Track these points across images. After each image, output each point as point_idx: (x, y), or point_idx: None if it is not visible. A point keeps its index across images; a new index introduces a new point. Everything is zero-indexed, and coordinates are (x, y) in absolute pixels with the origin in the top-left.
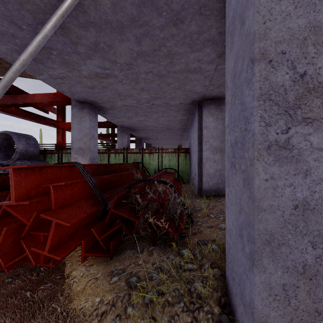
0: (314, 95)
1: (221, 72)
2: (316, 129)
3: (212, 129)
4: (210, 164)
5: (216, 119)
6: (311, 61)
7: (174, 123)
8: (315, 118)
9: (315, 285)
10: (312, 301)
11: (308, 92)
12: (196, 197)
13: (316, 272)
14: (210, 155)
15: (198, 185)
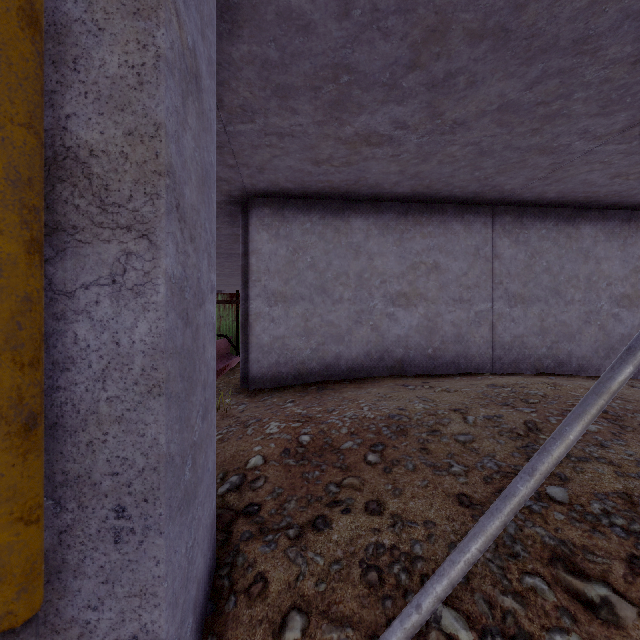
0: (56, 175)
1: (244, 141)
2: (61, 250)
3: (267, 256)
4: (264, 325)
5: (275, 236)
6: (50, 100)
7: (225, 242)
8: (58, 227)
9: (59, 593)
10: (52, 630)
11: (44, 167)
12: (234, 392)
13: (60, 565)
14: (264, 308)
15: (241, 369)
